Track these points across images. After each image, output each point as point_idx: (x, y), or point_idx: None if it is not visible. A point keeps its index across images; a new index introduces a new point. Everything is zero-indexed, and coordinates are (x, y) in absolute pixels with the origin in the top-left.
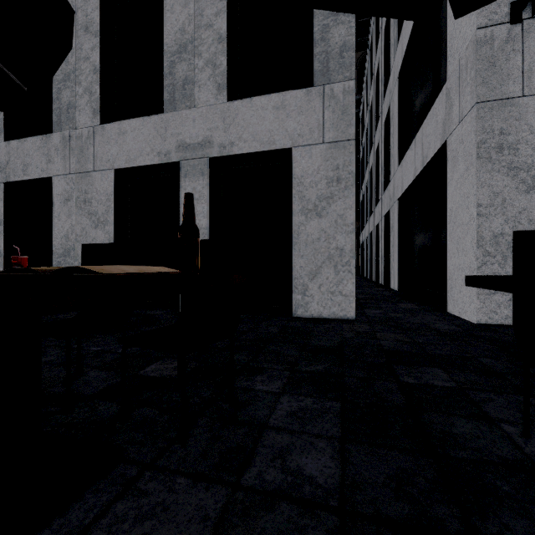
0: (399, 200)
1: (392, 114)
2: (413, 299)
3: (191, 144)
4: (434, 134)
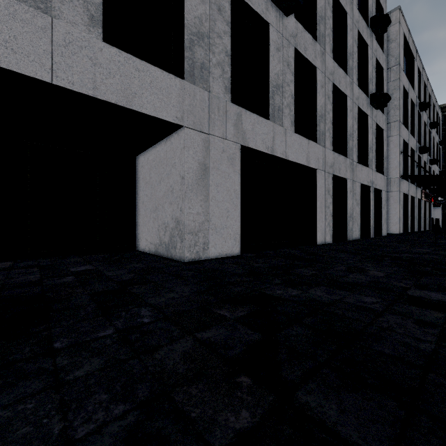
0: None
1: None
2: None
3: (372, 181)
4: None
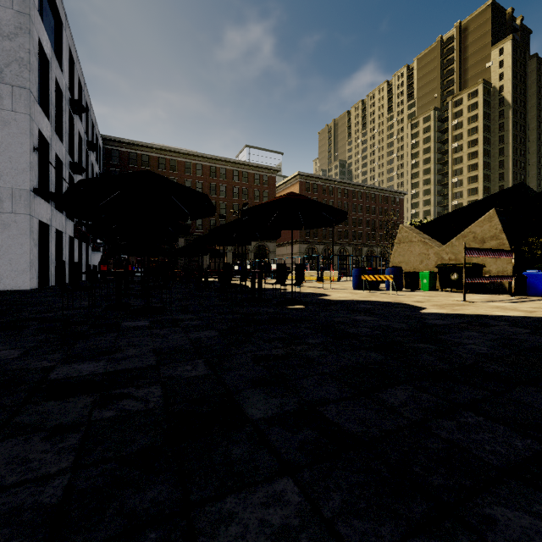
0: None
1: None
2: None
3: None
4: None
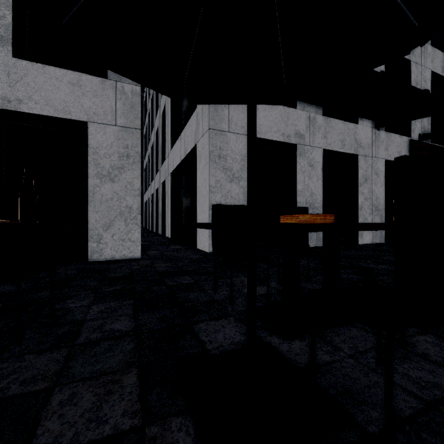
0: (172, 174)
1: (167, 111)
2: (180, 243)
3: None
4: (191, 137)
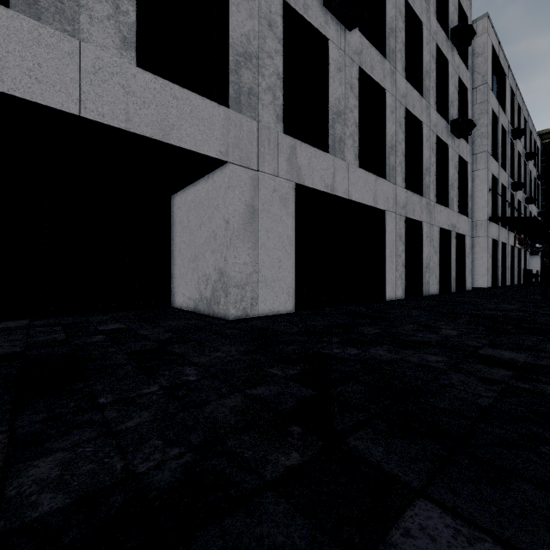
0: None
1: None
2: None
3: (453, 225)
4: None
